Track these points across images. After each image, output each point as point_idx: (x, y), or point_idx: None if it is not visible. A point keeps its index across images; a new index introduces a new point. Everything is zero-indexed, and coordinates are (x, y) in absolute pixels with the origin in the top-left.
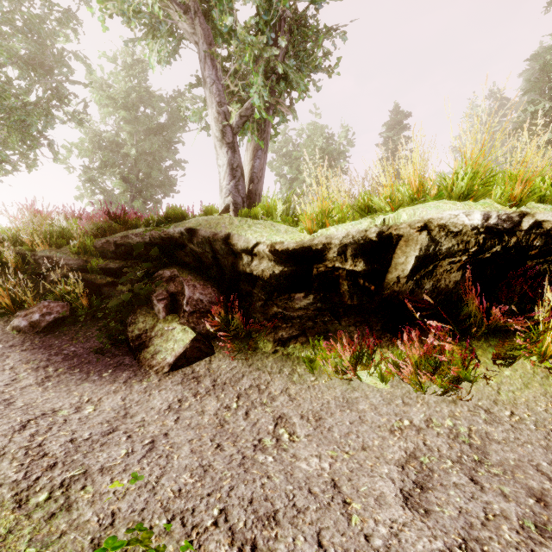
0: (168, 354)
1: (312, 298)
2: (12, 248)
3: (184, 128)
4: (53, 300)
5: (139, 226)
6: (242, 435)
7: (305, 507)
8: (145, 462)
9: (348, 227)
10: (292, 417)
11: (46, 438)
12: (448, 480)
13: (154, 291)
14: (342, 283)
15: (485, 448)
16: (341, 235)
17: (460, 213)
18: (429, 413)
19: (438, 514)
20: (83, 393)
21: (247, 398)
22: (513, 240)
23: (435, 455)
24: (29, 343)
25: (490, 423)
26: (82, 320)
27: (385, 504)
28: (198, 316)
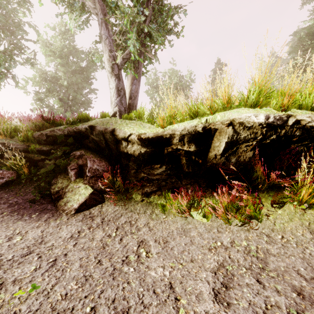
0: (75, 202)
1: (165, 168)
2: None
3: (96, 70)
4: (6, 170)
5: (62, 125)
6: (116, 254)
7: (149, 303)
8: (46, 275)
9: (185, 124)
10: (149, 241)
11: None
12: (243, 282)
13: (69, 164)
14: (182, 158)
15: (266, 259)
16: (180, 129)
17: (251, 115)
18: (233, 237)
19: (236, 306)
20: (16, 228)
21: (123, 230)
22: (283, 131)
23: (236, 265)
24: None
25: (269, 243)
26: (23, 182)
27: (202, 299)
28: (95, 179)
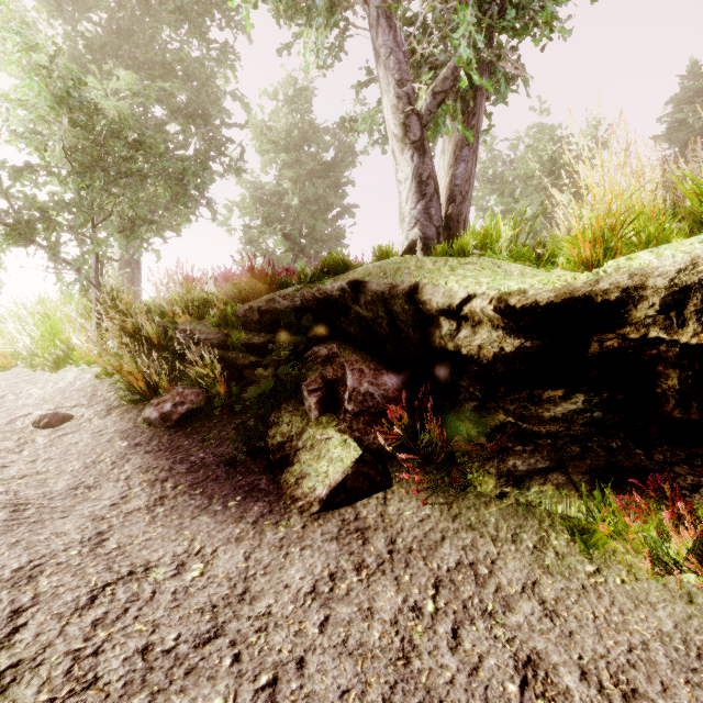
0: (319, 481)
1: (582, 401)
2: (155, 321)
3: (354, 165)
4: (189, 385)
5: (290, 286)
6: (450, 702)
7: None
8: None
9: (692, 247)
10: (559, 667)
11: (110, 635)
12: None
13: (305, 377)
14: (664, 373)
15: None
16: (672, 267)
17: None
18: None
19: None
20: (196, 535)
21: (454, 593)
22: None
23: None
24: (157, 442)
25: None
26: (217, 414)
27: None
28: (367, 421)
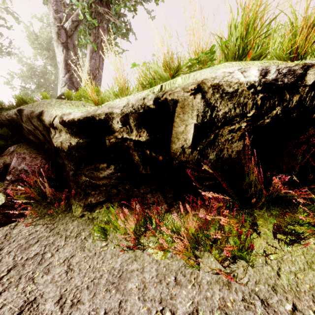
0: None
1: (113, 168)
2: None
3: None
4: None
5: None
6: None
7: None
8: None
9: (130, 96)
10: (49, 300)
11: None
12: None
13: None
14: (133, 153)
15: None
16: (121, 105)
17: (235, 70)
18: (197, 301)
19: None
20: None
21: (19, 272)
22: (296, 98)
23: None
24: None
25: None
26: None
27: None
28: (19, 184)
